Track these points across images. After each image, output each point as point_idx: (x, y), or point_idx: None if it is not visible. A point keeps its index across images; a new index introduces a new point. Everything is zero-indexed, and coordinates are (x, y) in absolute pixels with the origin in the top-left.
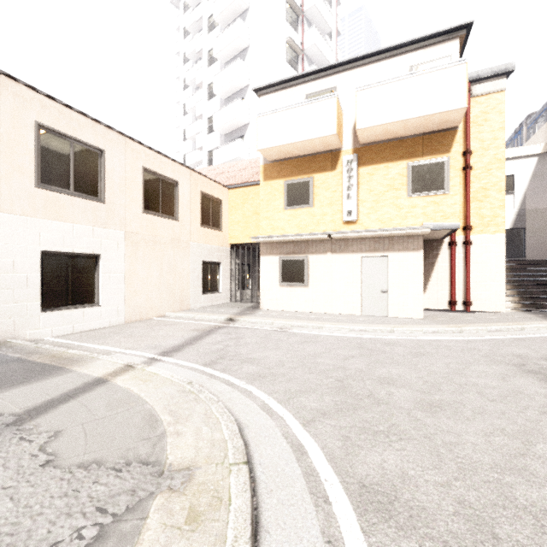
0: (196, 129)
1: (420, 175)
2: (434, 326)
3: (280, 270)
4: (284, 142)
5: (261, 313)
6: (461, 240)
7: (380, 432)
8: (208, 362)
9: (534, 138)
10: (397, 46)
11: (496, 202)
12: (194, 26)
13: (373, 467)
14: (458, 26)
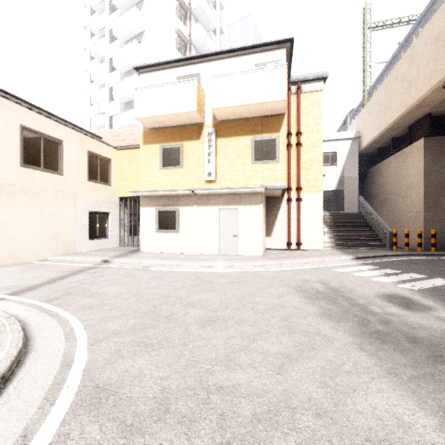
0: (100, 96)
1: (260, 148)
2: (265, 261)
3: (157, 219)
4: (156, 113)
5: (138, 255)
6: (295, 197)
7: (150, 344)
8: (51, 298)
9: (351, 127)
10: (243, 48)
11: (317, 170)
12: (99, 5)
13: (119, 371)
14: (284, 40)
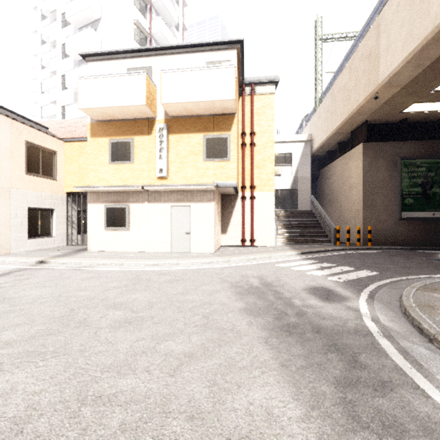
0: (52, 84)
1: (211, 145)
2: (214, 258)
3: (105, 216)
4: (102, 105)
5: (83, 254)
6: (249, 195)
7: (43, 353)
8: None
9: (305, 130)
10: (195, 45)
11: (269, 170)
12: None
13: None
14: (234, 41)
